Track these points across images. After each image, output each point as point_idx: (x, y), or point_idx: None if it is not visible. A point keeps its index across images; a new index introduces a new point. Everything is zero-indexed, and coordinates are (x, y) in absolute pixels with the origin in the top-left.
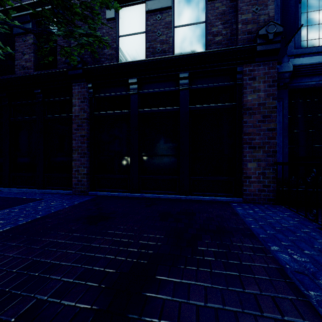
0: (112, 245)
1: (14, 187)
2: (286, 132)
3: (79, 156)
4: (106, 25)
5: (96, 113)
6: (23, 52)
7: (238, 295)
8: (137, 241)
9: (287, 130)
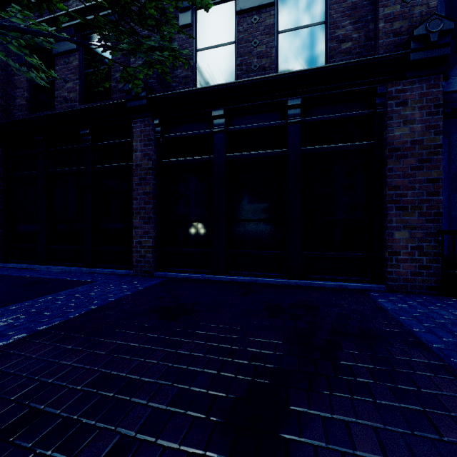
0: (209, 353)
1: (53, 264)
2: (454, 184)
3: (142, 222)
4: (184, 33)
5: (165, 161)
6: (65, 78)
7: (432, 445)
8: (243, 348)
9: (456, 180)
